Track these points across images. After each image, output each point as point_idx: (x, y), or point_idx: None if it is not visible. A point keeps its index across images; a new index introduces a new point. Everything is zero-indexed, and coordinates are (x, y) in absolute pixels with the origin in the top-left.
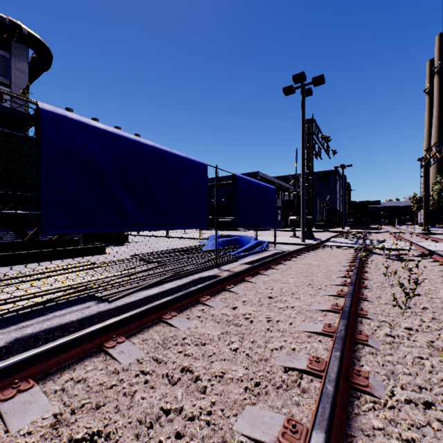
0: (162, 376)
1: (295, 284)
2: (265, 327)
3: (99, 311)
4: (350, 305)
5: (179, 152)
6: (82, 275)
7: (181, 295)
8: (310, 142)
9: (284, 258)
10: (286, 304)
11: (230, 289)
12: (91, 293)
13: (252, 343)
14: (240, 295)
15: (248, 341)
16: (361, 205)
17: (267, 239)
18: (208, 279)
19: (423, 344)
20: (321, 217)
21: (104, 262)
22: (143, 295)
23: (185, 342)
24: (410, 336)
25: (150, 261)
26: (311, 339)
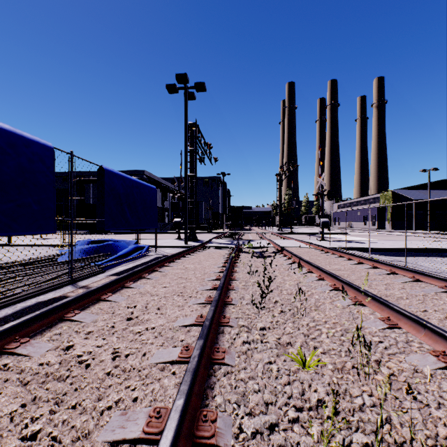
0: None
1: (166, 295)
2: (105, 372)
3: None
4: (212, 316)
5: None
6: None
7: None
8: (194, 146)
9: (160, 264)
10: (147, 326)
11: (73, 318)
12: None
13: (72, 410)
14: (86, 325)
15: (65, 408)
16: (238, 210)
17: (150, 242)
18: (46, 304)
19: (273, 344)
20: (206, 219)
21: None
22: None
23: None
24: (263, 337)
25: None
26: (164, 374)
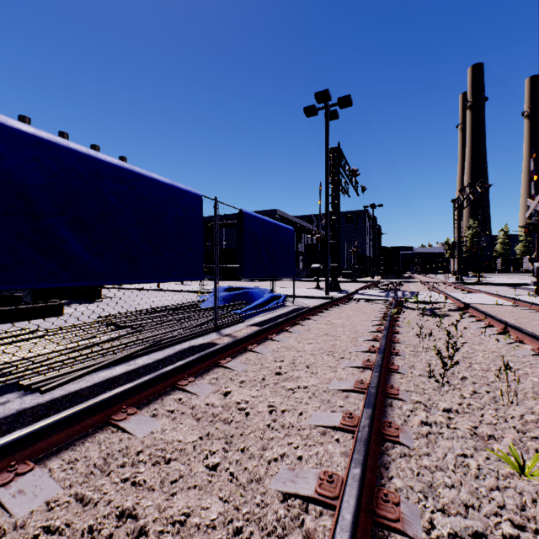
0: (79, 534)
1: (313, 352)
2: (264, 423)
3: (20, 410)
4: (377, 384)
5: (161, 177)
6: (8, 351)
7: (146, 380)
8: (336, 176)
9: (302, 317)
10: (298, 384)
11: (226, 364)
12: (11, 381)
13: (242, 453)
14: (238, 373)
15: (236, 450)
16: (393, 251)
17: (285, 291)
18: (199, 349)
19: (466, 433)
20: (349, 264)
21: (54, 328)
22: (100, 377)
23: (139, 461)
24: (449, 421)
25: (121, 325)
26: (326, 438)
